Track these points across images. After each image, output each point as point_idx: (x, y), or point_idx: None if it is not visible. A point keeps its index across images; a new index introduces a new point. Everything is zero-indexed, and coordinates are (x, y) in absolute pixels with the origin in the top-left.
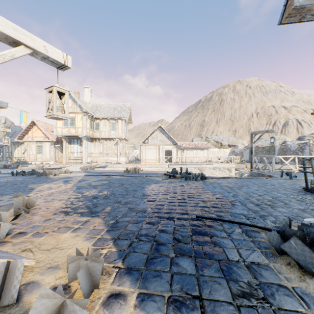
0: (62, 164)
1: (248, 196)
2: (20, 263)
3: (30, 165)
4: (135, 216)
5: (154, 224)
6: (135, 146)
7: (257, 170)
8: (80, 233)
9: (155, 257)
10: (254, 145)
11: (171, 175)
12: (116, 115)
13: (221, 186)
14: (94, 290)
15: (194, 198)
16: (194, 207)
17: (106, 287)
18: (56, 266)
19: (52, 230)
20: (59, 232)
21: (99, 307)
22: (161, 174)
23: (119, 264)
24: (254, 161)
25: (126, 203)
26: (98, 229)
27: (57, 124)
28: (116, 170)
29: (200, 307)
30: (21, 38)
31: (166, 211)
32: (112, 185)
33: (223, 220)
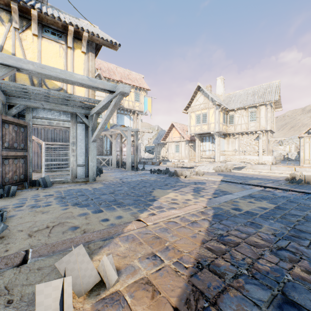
0: (194, 162)
1: None
2: None
3: (168, 162)
4: None
5: None
6: (282, 141)
7: None
8: None
9: None
10: None
11: None
12: (256, 101)
13: None
14: None
15: None
16: None
17: None
18: None
19: None
20: None
21: None
22: None
23: None
24: None
25: None
26: None
27: (190, 123)
28: (264, 174)
29: None
30: None
31: None
32: (293, 221)
33: None
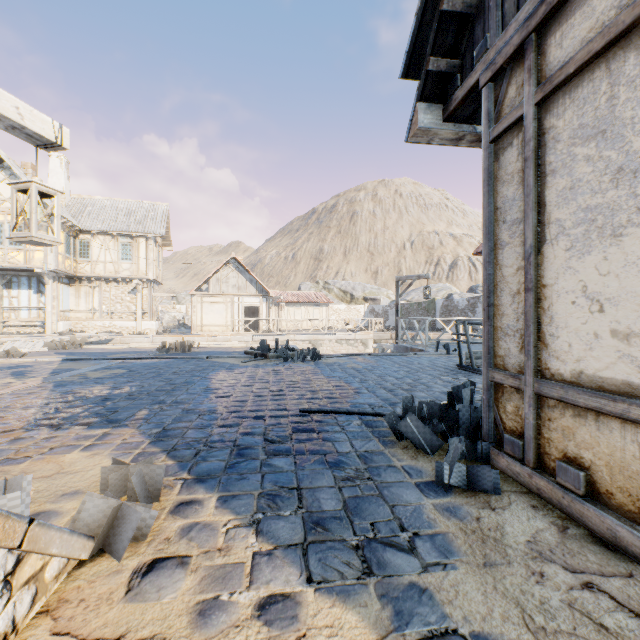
0: None
1: (381, 380)
2: (25, 481)
3: None
4: (197, 420)
5: (233, 427)
6: (178, 296)
7: (405, 341)
8: (100, 451)
9: (238, 462)
10: (406, 300)
11: (259, 354)
12: (133, 227)
13: (344, 369)
14: (153, 503)
15: (298, 388)
16: (297, 400)
17: (171, 499)
18: (76, 491)
19: (38, 452)
20: (55, 454)
21: (166, 516)
22: (239, 353)
23: (185, 476)
24: None
25: (176, 403)
26: (133, 443)
27: None
28: (137, 347)
29: (297, 495)
30: None
31: (252, 408)
32: (137, 376)
33: (338, 411)
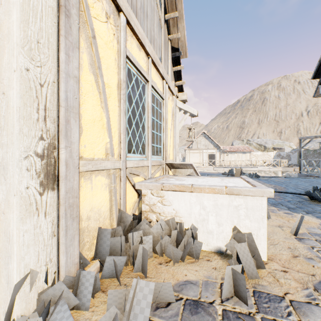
0: None
1: (296, 186)
2: None
3: None
4: None
5: None
6: None
7: (305, 172)
8: None
9: None
10: (303, 148)
11: (229, 174)
12: None
13: (274, 181)
14: None
15: None
16: None
17: None
18: None
19: None
20: None
21: None
22: (217, 174)
23: None
24: (303, 165)
25: None
26: None
27: None
28: None
29: (280, 204)
30: (189, 110)
31: None
32: None
33: (282, 192)
